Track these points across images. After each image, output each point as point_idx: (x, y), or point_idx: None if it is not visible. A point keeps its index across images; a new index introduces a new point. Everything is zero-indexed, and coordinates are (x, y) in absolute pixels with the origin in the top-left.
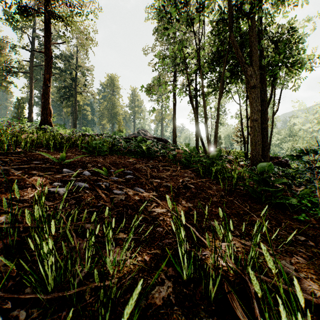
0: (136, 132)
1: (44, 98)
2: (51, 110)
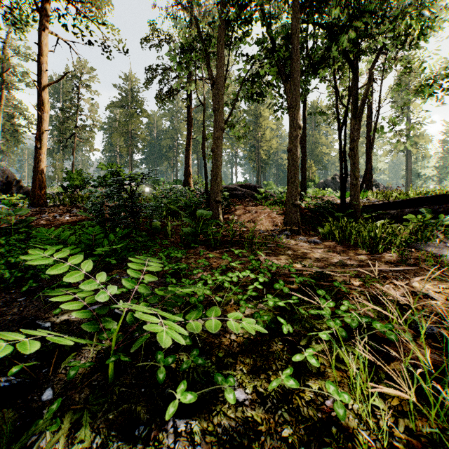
0: (329, 179)
1: (186, 162)
2: (190, 171)
